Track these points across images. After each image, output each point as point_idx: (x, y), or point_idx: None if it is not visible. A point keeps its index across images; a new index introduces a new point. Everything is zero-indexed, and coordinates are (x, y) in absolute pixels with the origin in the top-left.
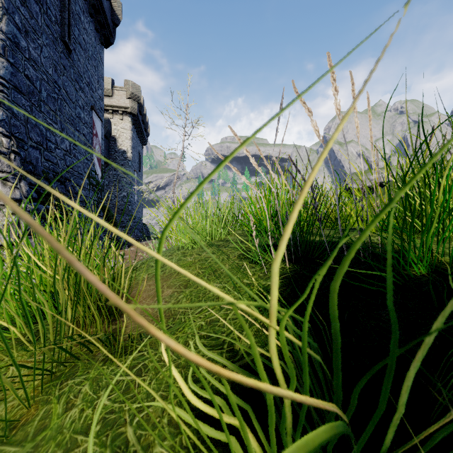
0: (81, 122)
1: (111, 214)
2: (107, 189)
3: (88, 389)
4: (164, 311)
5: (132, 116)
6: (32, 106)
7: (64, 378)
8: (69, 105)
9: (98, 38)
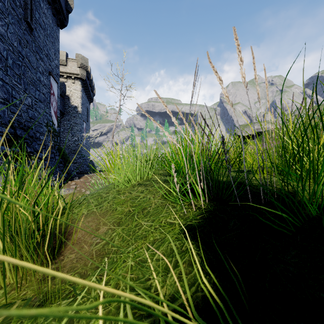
0: (41, 84)
1: (65, 154)
2: (63, 134)
3: None
4: (99, 249)
5: (82, 80)
6: (0, 70)
7: None
8: (31, 70)
9: (54, 21)
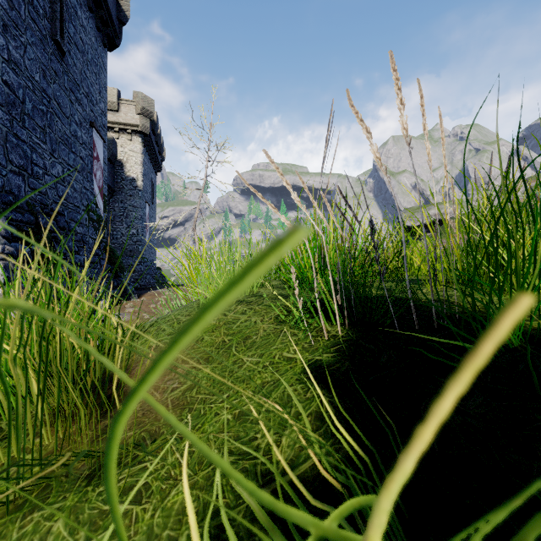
0: (78, 142)
1: (116, 257)
2: (112, 225)
3: (62, 527)
4: (177, 398)
5: (143, 136)
6: (13, 120)
7: (29, 508)
8: (62, 120)
9: (99, 38)
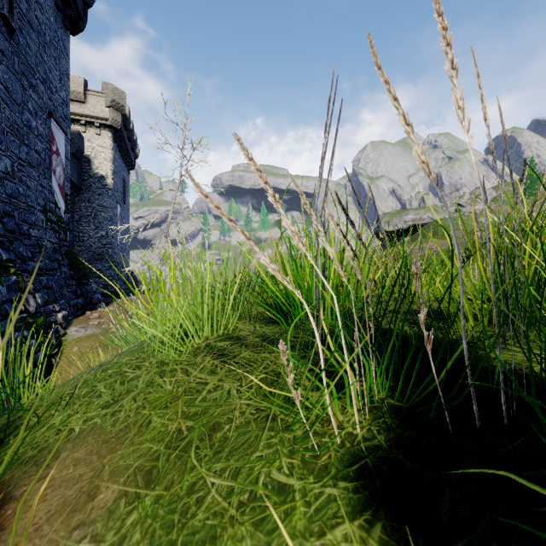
0: (32, 134)
1: (80, 262)
2: (78, 226)
3: None
4: None
5: (114, 131)
6: None
7: None
8: (11, 107)
9: (60, 19)
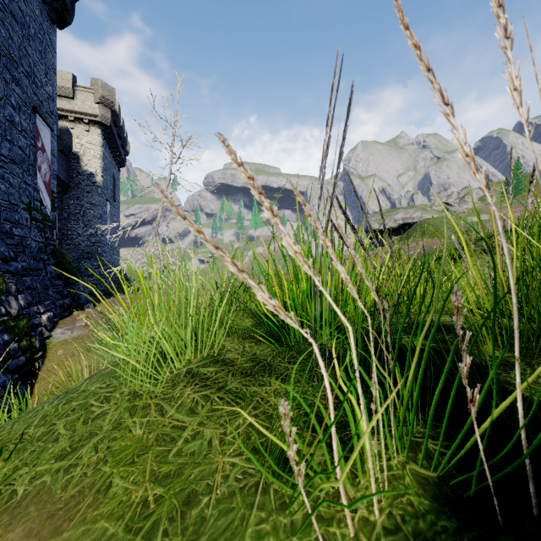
0: (15, 129)
1: (67, 261)
2: (67, 224)
3: None
4: None
5: (103, 127)
6: None
7: None
8: None
9: (45, 12)
